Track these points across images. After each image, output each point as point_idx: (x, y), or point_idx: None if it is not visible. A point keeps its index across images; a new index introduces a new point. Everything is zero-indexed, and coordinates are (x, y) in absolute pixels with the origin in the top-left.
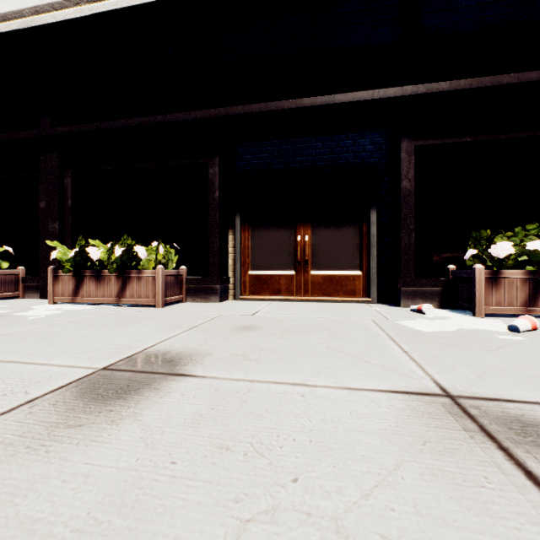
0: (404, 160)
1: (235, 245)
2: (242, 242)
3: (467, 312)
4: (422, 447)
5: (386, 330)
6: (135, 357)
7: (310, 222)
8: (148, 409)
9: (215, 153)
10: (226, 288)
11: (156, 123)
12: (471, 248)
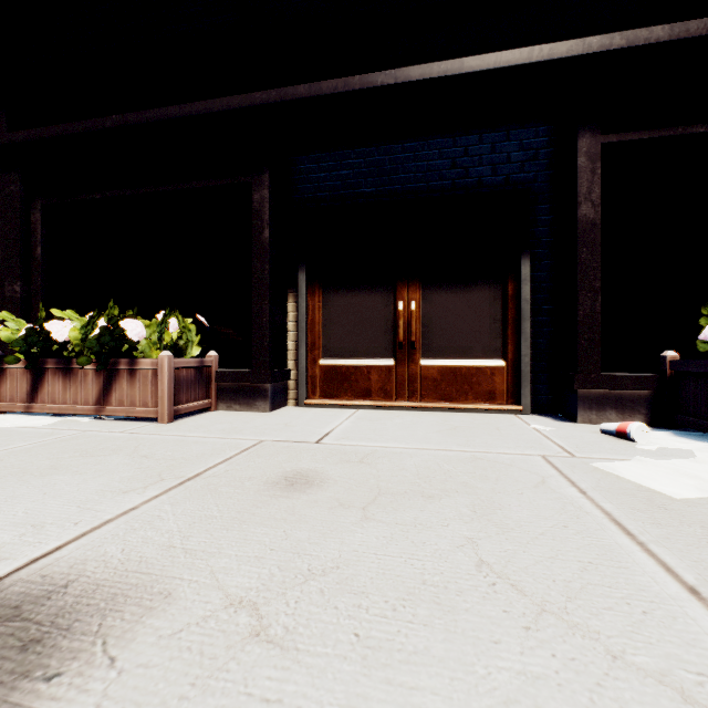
0: (584, 170)
1: (298, 317)
2: (309, 313)
3: None
4: None
5: (587, 490)
6: None
7: (419, 279)
8: None
9: (263, 168)
10: (283, 386)
11: (168, 119)
12: None
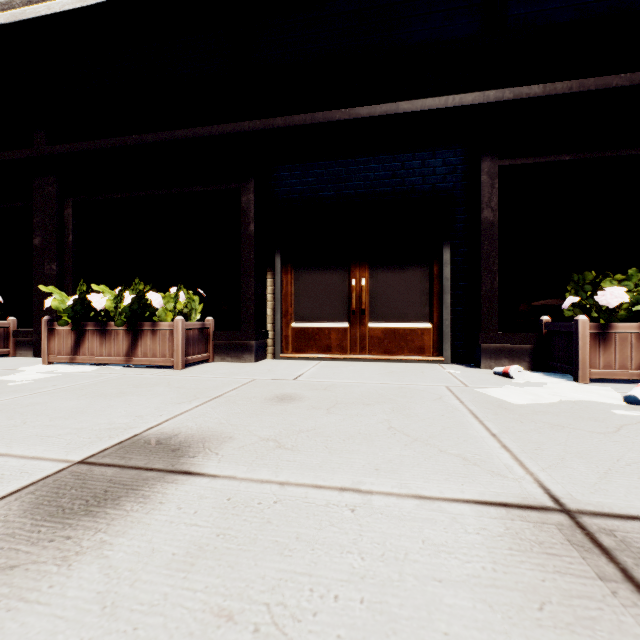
0: (485, 184)
1: (275, 290)
2: (283, 287)
3: (566, 376)
4: (539, 615)
5: (465, 401)
6: (129, 443)
7: (367, 262)
8: (124, 535)
9: (249, 177)
10: (264, 344)
11: (176, 140)
12: (571, 295)
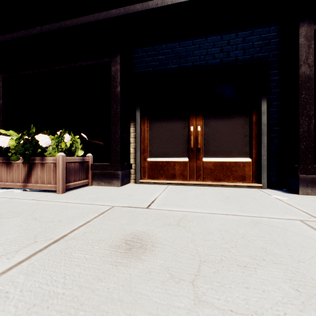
0: (303, 45)
1: (136, 135)
2: (142, 133)
3: None
4: None
5: None
6: None
7: (202, 114)
8: None
9: (117, 53)
10: (128, 172)
11: (65, 27)
12: None
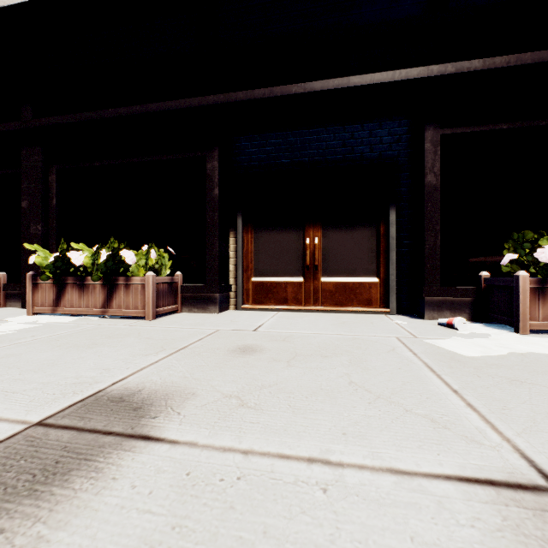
0: (429, 151)
1: (237, 248)
2: (244, 245)
3: (505, 327)
4: None
5: (418, 353)
6: (91, 400)
7: (320, 223)
8: (65, 527)
9: (214, 146)
10: (227, 296)
11: (148, 112)
12: (509, 252)
